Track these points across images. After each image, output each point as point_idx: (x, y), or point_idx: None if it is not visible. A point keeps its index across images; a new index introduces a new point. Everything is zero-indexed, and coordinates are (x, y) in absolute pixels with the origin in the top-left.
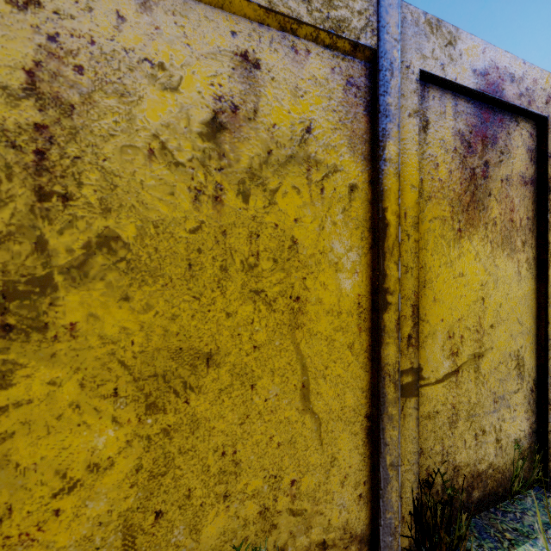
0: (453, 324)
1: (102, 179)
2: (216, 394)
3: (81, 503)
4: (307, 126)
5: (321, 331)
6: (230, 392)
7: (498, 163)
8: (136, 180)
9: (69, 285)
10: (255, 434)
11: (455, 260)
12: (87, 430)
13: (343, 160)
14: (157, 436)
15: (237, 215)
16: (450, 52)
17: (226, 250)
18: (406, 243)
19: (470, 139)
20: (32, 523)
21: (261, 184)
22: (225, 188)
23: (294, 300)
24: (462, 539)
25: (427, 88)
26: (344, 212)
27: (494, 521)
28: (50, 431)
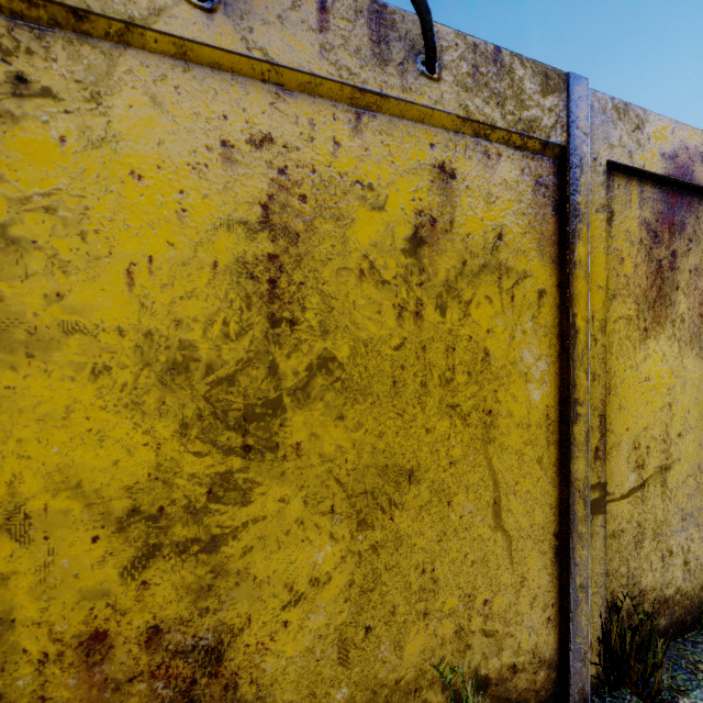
0: (638, 433)
1: (322, 302)
2: (417, 511)
3: (304, 615)
4: (499, 232)
5: (511, 446)
6: (429, 508)
7: (686, 251)
8: (349, 301)
9: (295, 406)
10: (451, 551)
11: (641, 363)
12: (309, 546)
13: (533, 265)
14: (367, 553)
15: (435, 330)
16: (638, 138)
17: (426, 365)
18: (594, 348)
19: (656, 227)
20: (266, 633)
21: (456, 296)
22: (425, 303)
23: (487, 414)
24: (658, 667)
25: (612, 176)
26: (533, 319)
27: (684, 652)
28: (280, 546)
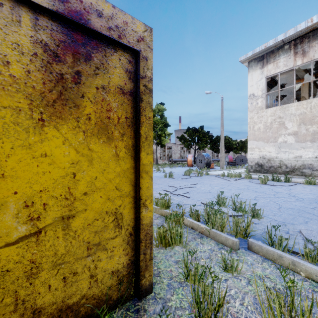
0: (32, 195)
1: None
2: None
3: None
4: None
5: None
6: None
7: (94, 75)
8: None
9: None
10: None
11: (36, 143)
12: None
13: None
14: None
15: None
16: None
17: None
18: None
19: (57, 50)
20: None
21: None
22: None
23: None
24: None
25: None
26: None
27: None
28: None
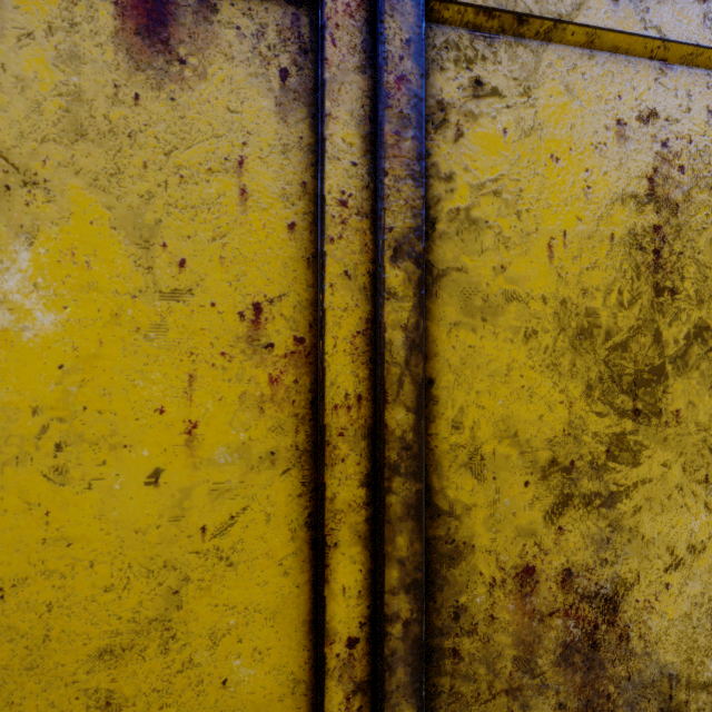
0: None
1: (697, 272)
2: None
3: (682, 581)
4: None
5: None
6: None
7: None
8: None
9: (674, 374)
10: None
11: None
12: (686, 513)
13: None
14: None
15: None
16: None
17: None
18: None
19: None
20: (651, 592)
21: None
22: None
23: None
24: None
25: None
26: None
27: None
28: (662, 510)
